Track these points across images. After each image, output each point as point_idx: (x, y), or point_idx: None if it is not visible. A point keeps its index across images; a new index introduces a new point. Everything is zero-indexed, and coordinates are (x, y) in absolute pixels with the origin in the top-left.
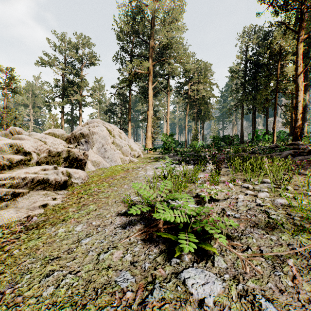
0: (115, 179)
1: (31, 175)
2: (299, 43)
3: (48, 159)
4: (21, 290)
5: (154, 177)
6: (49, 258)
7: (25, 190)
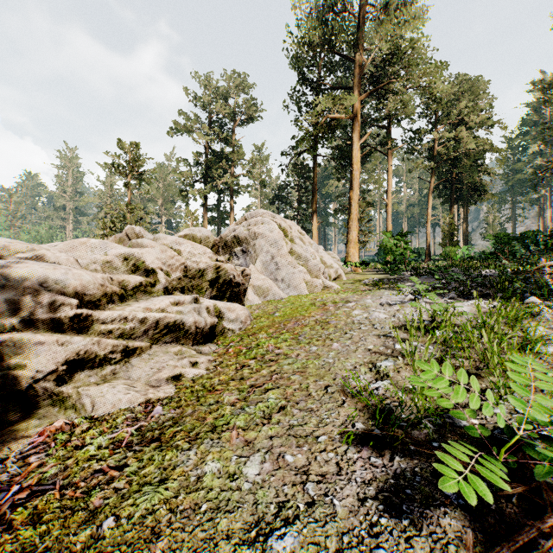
0: (305, 325)
1: (155, 315)
2: None
3: (183, 283)
4: None
5: (395, 325)
6: None
7: (143, 343)
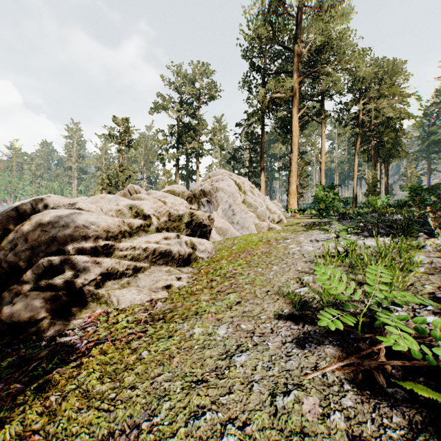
0: (254, 255)
1: (153, 245)
2: None
3: (168, 225)
4: (161, 431)
5: (319, 255)
6: (191, 379)
7: (145, 264)
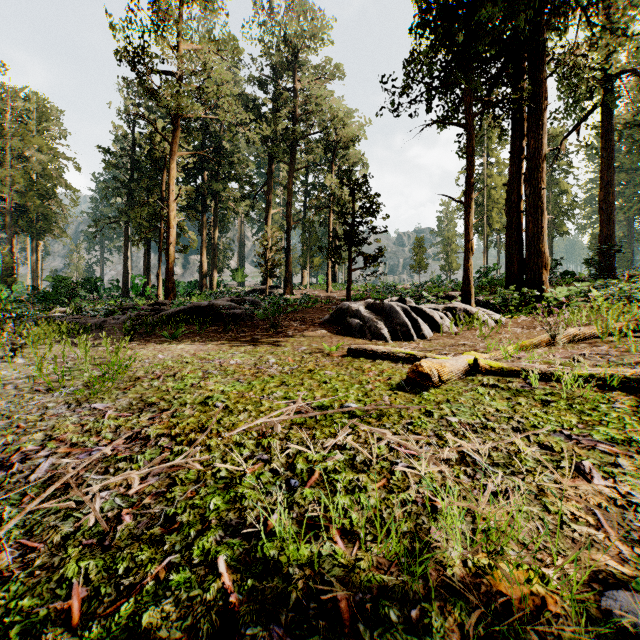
0: None
1: None
2: (173, 161)
3: None
4: None
5: None
6: None
7: None
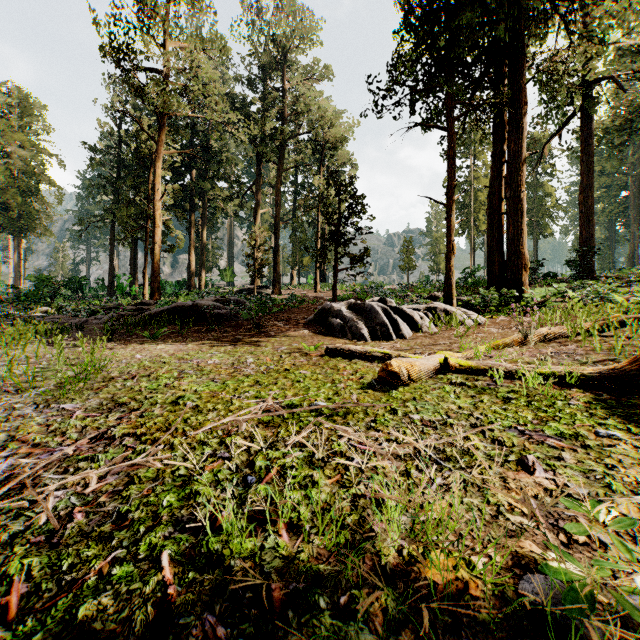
0: None
1: None
2: (158, 159)
3: None
4: None
5: None
6: None
7: None
